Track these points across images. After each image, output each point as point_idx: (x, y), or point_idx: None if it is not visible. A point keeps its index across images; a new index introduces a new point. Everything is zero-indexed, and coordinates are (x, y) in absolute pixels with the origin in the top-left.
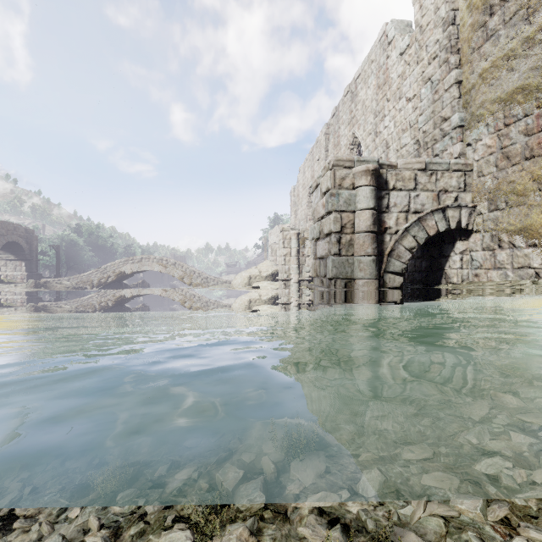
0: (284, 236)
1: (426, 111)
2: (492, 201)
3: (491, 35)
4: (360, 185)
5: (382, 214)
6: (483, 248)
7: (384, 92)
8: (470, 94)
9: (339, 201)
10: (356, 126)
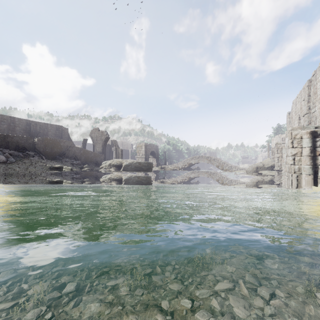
0: (277, 147)
1: None
2: None
3: None
4: (304, 138)
5: (317, 148)
6: None
7: None
8: None
9: (293, 144)
10: None
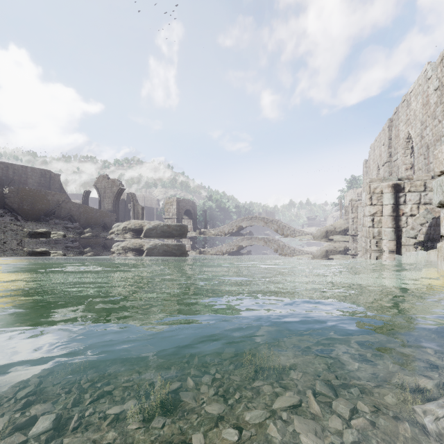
0: (352, 205)
1: None
2: None
3: None
4: (384, 192)
5: (400, 206)
6: None
7: (426, 110)
8: None
9: (372, 200)
10: (409, 127)
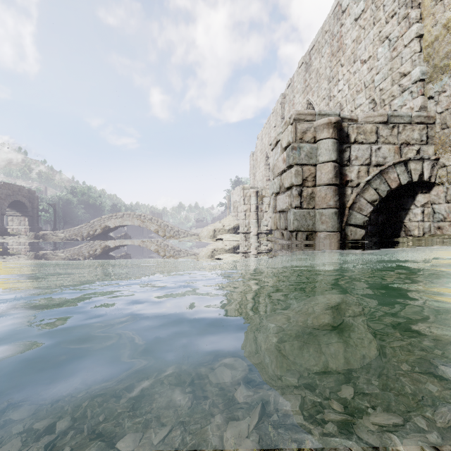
0: (244, 194)
1: (383, 69)
2: None
3: None
4: (321, 138)
5: (343, 167)
6: (448, 200)
7: (337, 58)
8: (432, 46)
9: (300, 154)
10: (310, 93)
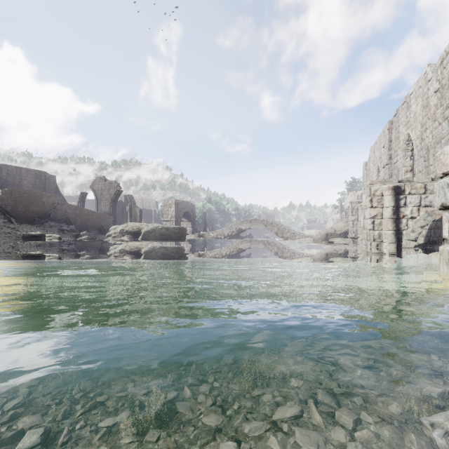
0: (352, 207)
1: (445, 137)
2: None
3: None
4: (385, 195)
5: (400, 208)
6: None
7: (426, 112)
8: None
9: (373, 202)
10: (409, 129)
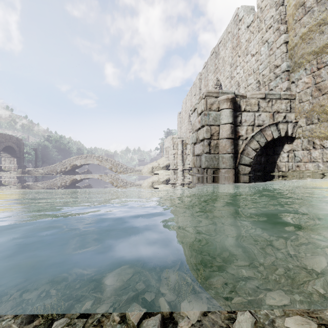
0: (173, 142)
1: (264, 61)
2: (308, 118)
3: (308, 11)
4: (223, 108)
5: (237, 127)
6: (303, 149)
7: (236, 51)
8: (294, 49)
9: (209, 118)
10: (218, 73)
